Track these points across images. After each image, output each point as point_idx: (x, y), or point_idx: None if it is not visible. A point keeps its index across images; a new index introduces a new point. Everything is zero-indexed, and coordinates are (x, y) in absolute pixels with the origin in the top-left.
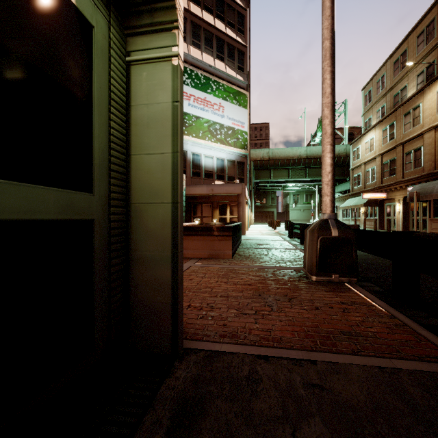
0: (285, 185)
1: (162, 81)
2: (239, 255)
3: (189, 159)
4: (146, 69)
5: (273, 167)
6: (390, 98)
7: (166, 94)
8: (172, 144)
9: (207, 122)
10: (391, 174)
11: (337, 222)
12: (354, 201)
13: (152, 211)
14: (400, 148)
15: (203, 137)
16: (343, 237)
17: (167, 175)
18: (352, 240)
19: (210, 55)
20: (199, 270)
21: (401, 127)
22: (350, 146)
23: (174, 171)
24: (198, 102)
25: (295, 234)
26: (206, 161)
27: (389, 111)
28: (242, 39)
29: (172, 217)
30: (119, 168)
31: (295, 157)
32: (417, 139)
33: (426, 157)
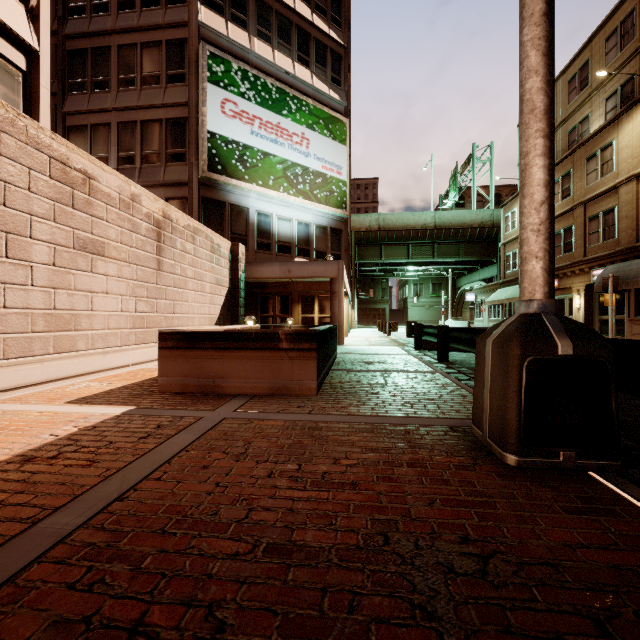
0: (403, 270)
1: None
2: (331, 387)
3: (253, 222)
4: None
5: (385, 241)
6: (562, 135)
7: None
8: None
9: (281, 163)
10: (566, 250)
11: (565, 321)
12: (507, 292)
13: None
14: (579, 210)
15: (275, 186)
16: (586, 359)
17: None
18: (607, 365)
19: (287, 55)
20: (238, 432)
21: (582, 178)
22: (498, 211)
23: None
24: (267, 129)
25: (424, 343)
26: (280, 225)
27: (561, 155)
28: (338, 34)
29: None
30: None
31: (417, 226)
32: (607, 196)
33: (622, 222)
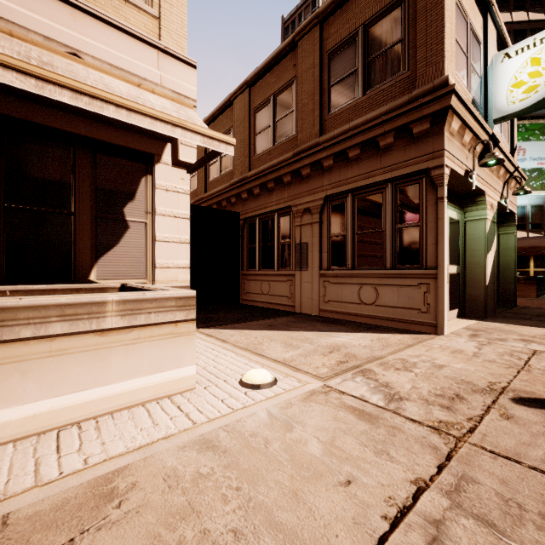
0: None
1: (510, 239)
2: (542, 297)
3: None
4: (505, 235)
5: None
6: None
7: (512, 242)
8: (514, 254)
9: None
10: None
11: None
12: None
13: (507, 271)
14: None
15: None
16: None
17: (512, 262)
18: None
19: None
20: None
21: None
22: None
23: (514, 261)
24: None
25: None
26: None
27: None
28: None
29: (514, 272)
30: (497, 260)
31: None
32: None
33: None
